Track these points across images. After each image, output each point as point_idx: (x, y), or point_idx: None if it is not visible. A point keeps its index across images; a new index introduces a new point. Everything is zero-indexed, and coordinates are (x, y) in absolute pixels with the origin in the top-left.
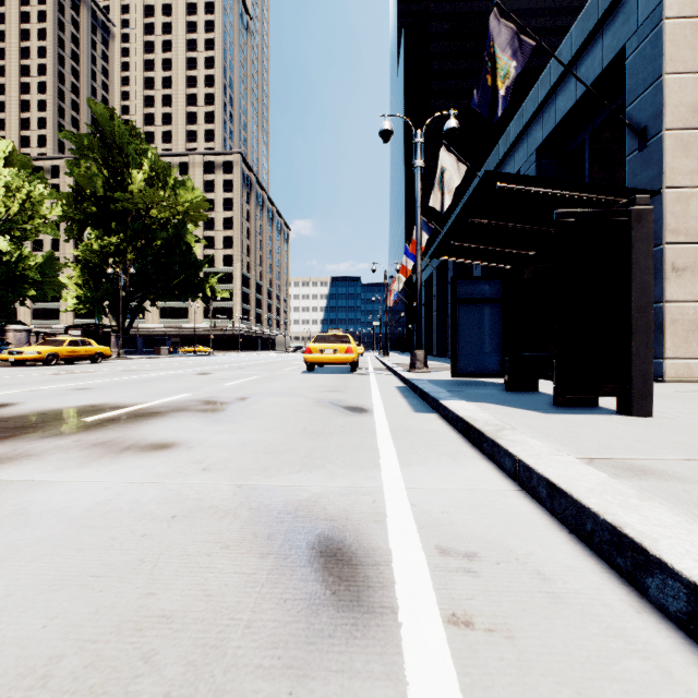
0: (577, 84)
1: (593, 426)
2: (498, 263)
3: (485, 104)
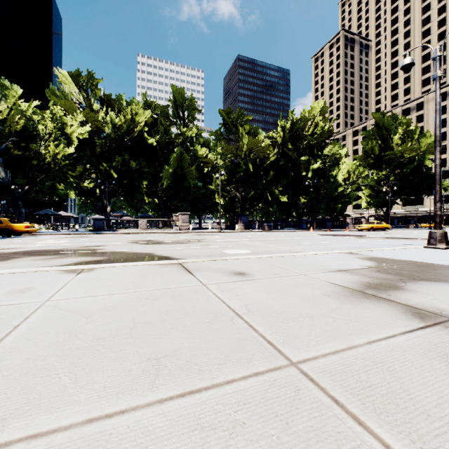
0: None
1: None
2: None
3: None
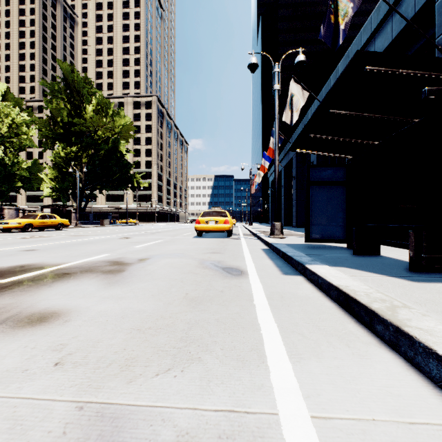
0: (393, 27)
1: None
2: (343, 154)
3: (329, 36)
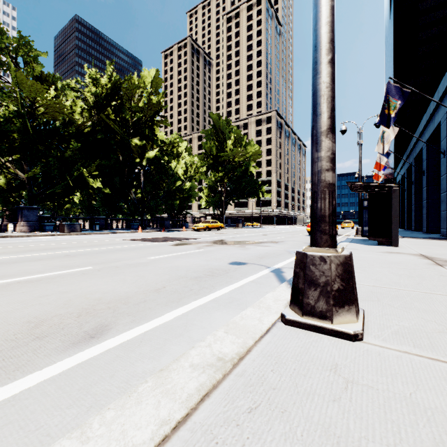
0: None
1: (369, 247)
2: None
3: (384, 121)
